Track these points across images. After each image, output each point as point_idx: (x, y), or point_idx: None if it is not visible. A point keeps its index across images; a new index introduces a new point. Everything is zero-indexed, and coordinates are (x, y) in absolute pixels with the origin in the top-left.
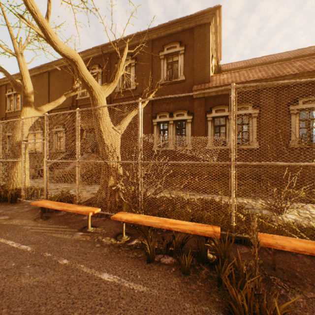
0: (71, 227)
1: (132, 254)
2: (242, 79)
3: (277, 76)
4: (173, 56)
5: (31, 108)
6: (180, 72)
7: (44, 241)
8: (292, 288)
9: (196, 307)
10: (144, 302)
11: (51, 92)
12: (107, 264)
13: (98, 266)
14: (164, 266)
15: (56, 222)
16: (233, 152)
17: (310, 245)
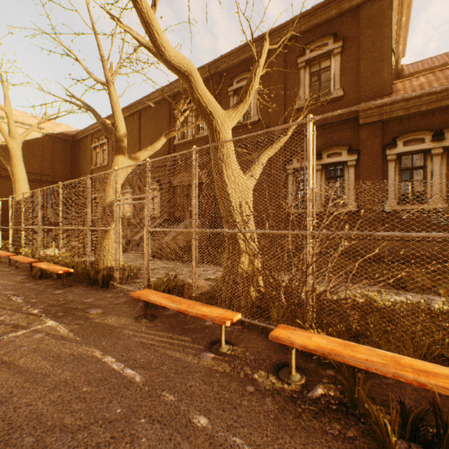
0: (192, 340)
1: (329, 425)
2: None
3: None
4: (320, 61)
5: (124, 156)
6: (333, 85)
7: (157, 365)
8: None
9: None
10: None
11: (143, 138)
12: (287, 446)
13: (270, 448)
14: None
15: (166, 326)
16: None
17: None
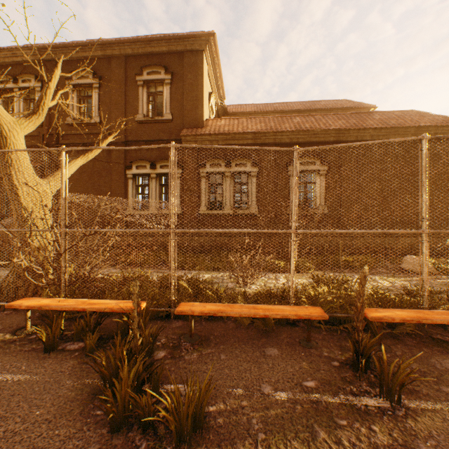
0: None
1: (29, 347)
2: (240, 129)
3: (275, 131)
4: (156, 85)
5: None
6: (166, 108)
7: None
8: (195, 349)
9: (79, 381)
10: (15, 389)
11: None
12: None
13: None
14: (67, 352)
15: None
16: (172, 218)
17: (220, 307)
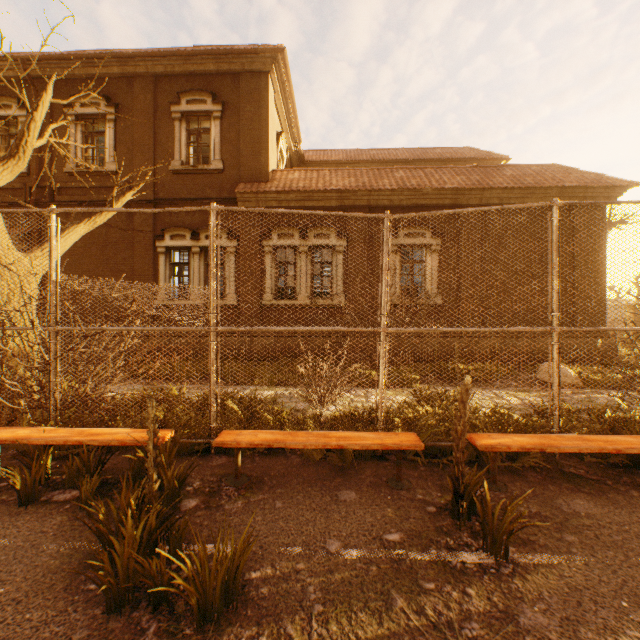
0: None
1: None
2: (321, 185)
3: (370, 189)
4: (200, 119)
5: None
6: (214, 153)
7: None
8: (242, 495)
9: (68, 545)
10: None
11: None
12: None
13: None
14: (53, 505)
15: None
16: (213, 311)
17: (277, 436)
